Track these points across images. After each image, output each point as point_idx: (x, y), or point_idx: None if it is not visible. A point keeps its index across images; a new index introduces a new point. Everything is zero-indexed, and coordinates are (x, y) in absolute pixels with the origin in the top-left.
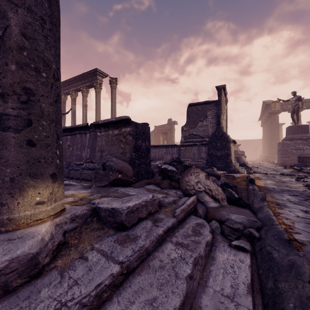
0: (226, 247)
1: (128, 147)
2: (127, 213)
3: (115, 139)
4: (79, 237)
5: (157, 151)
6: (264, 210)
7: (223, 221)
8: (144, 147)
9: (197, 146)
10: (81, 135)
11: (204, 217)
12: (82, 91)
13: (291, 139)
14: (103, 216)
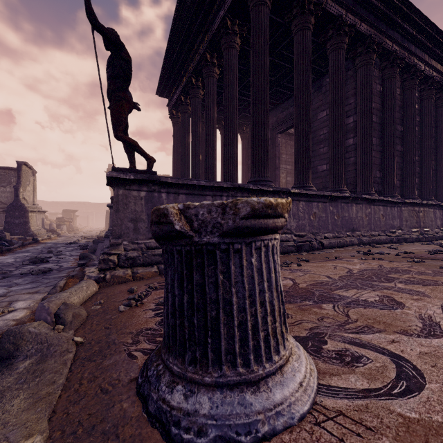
0: None
1: None
2: None
3: None
4: None
5: None
6: (13, 246)
7: None
8: None
9: None
10: None
11: None
12: None
13: None
14: None
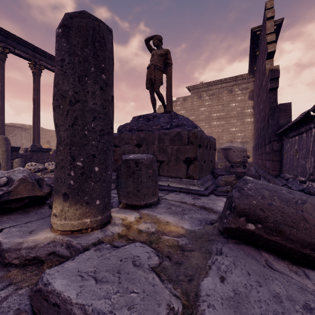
0: None
1: None
2: (38, 291)
3: None
4: None
5: None
6: None
7: None
8: None
9: None
10: (306, 133)
11: None
12: None
13: None
14: None
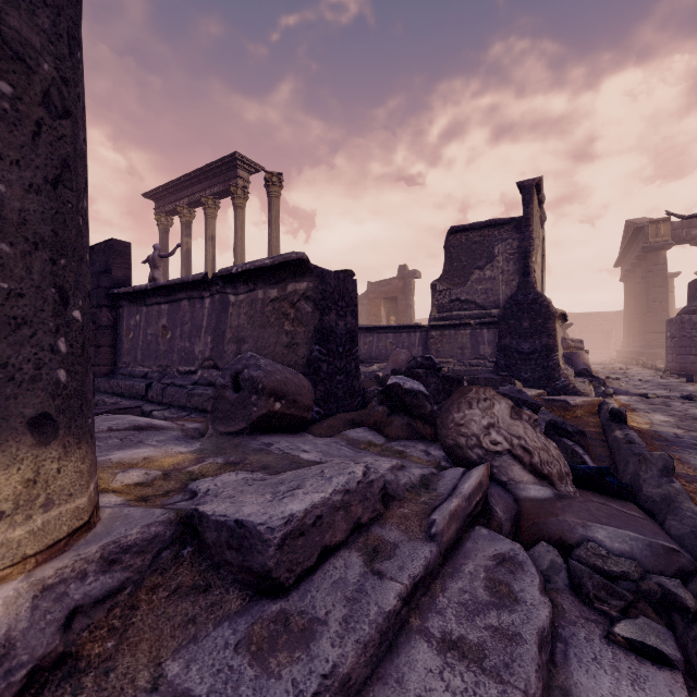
0: (598, 644)
1: (303, 331)
2: (285, 541)
3: (270, 311)
4: (124, 626)
5: (373, 341)
6: (683, 509)
7: (570, 544)
8: (342, 332)
9: (470, 328)
10: (192, 303)
11: (510, 528)
12: (205, 206)
13: None
14: (211, 544)
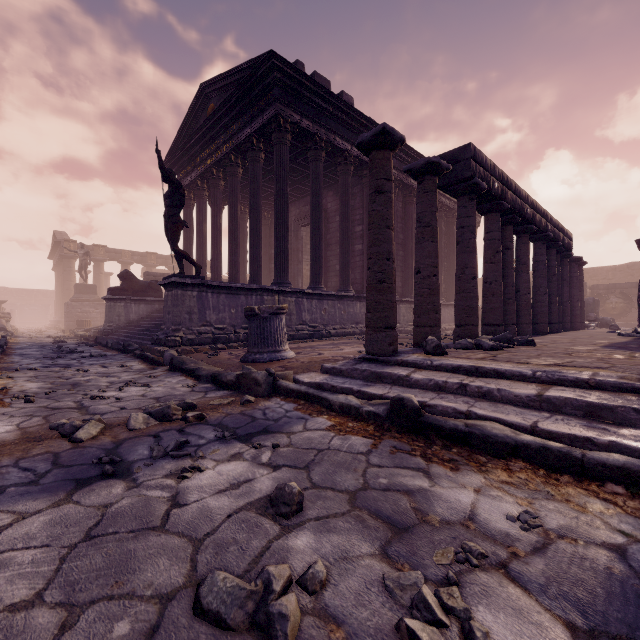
0: None
1: None
2: None
3: None
4: None
5: None
6: None
7: None
8: None
9: None
10: None
11: None
12: None
13: (78, 300)
14: None
